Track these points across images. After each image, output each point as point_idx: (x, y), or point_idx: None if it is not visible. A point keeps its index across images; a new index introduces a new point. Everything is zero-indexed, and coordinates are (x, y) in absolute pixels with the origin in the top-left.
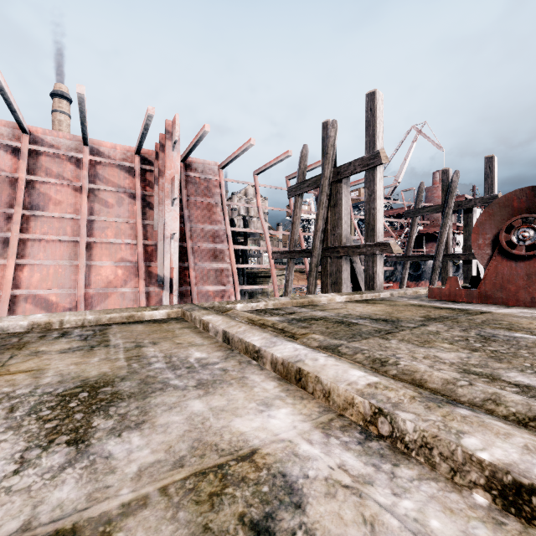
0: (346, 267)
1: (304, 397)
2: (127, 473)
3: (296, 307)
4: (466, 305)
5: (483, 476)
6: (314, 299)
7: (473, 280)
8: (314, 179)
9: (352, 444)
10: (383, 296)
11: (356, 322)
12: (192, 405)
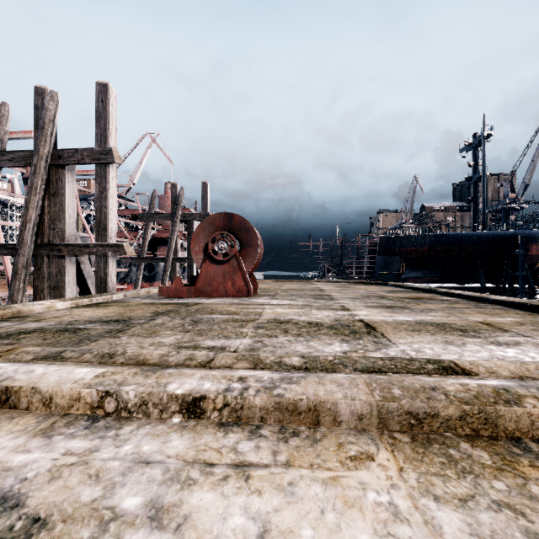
0: (71, 268)
1: (15, 416)
2: None
3: None
4: (187, 299)
5: (178, 405)
6: (23, 309)
7: (193, 279)
8: (22, 154)
9: (78, 432)
10: (117, 297)
11: (84, 327)
12: None
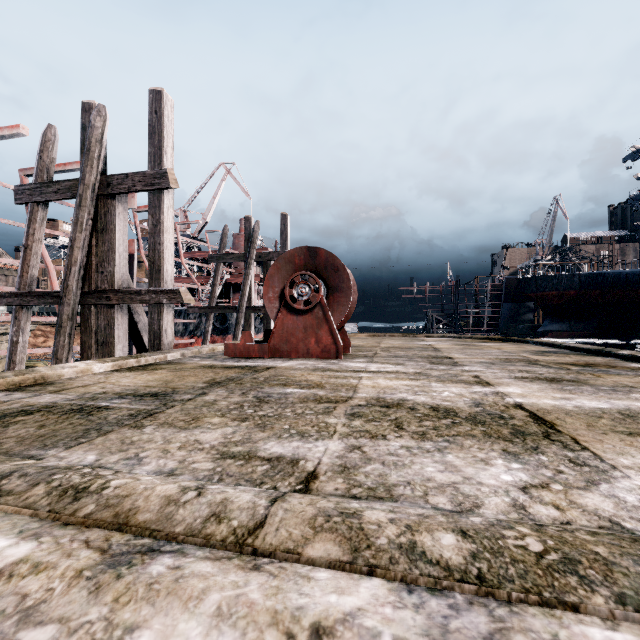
0: (122, 320)
1: None
2: None
3: None
4: (258, 361)
5: None
6: (48, 373)
7: (267, 334)
8: (68, 184)
9: None
10: (172, 357)
11: (107, 404)
12: None
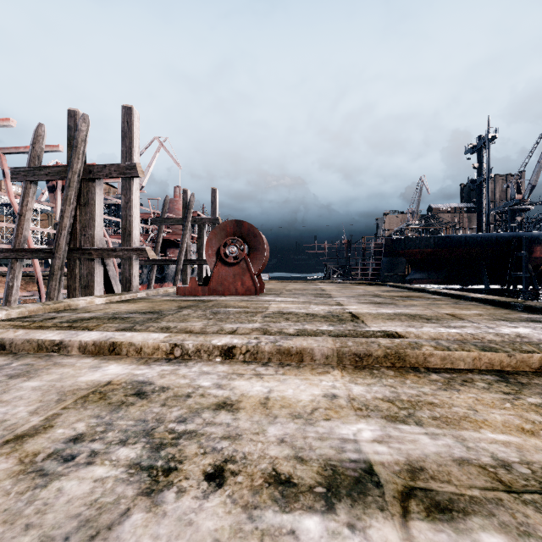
0: (99, 270)
1: (121, 358)
2: (22, 416)
3: (51, 313)
4: (202, 297)
5: (219, 351)
6: (72, 303)
7: (205, 280)
8: (57, 169)
9: (164, 364)
10: (141, 295)
11: (128, 316)
12: (26, 385)
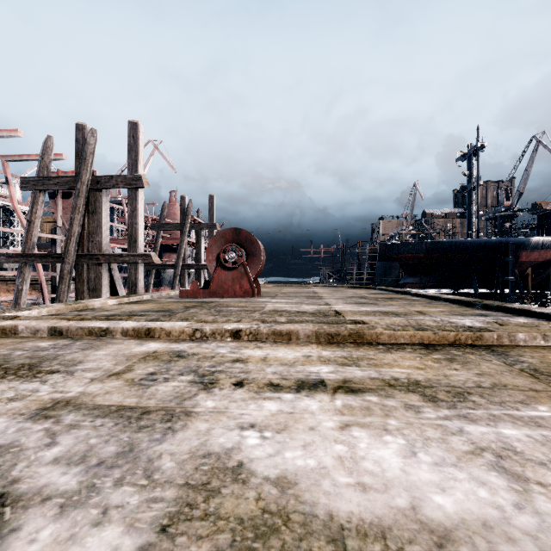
0: (106, 274)
1: (156, 339)
2: (110, 366)
3: (74, 312)
4: (204, 299)
5: (229, 333)
6: (89, 303)
7: (205, 283)
8: (66, 179)
9: (189, 342)
10: (146, 298)
11: (144, 313)
12: (98, 353)
